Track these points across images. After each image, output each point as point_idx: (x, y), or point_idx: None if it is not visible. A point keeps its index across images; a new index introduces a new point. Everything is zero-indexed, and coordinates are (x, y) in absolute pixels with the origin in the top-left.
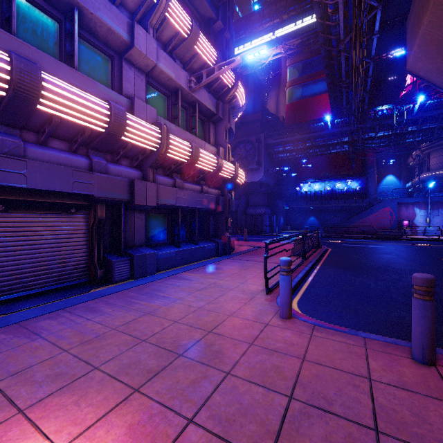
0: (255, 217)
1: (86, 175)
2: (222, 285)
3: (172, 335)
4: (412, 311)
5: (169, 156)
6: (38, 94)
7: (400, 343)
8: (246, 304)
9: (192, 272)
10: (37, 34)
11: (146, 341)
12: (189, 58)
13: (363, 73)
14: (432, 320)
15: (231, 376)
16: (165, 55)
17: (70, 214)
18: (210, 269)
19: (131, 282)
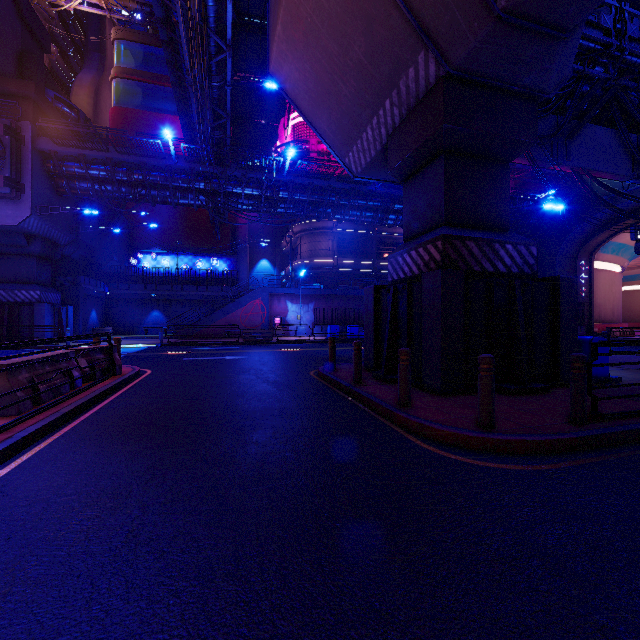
0: (13, 307)
1: None
2: None
3: None
4: None
5: None
6: None
7: None
8: None
9: None
10: None
11: None
12: None
13: (197, 13)
14: None
15: None
16: None
17: None
18: None
19: None
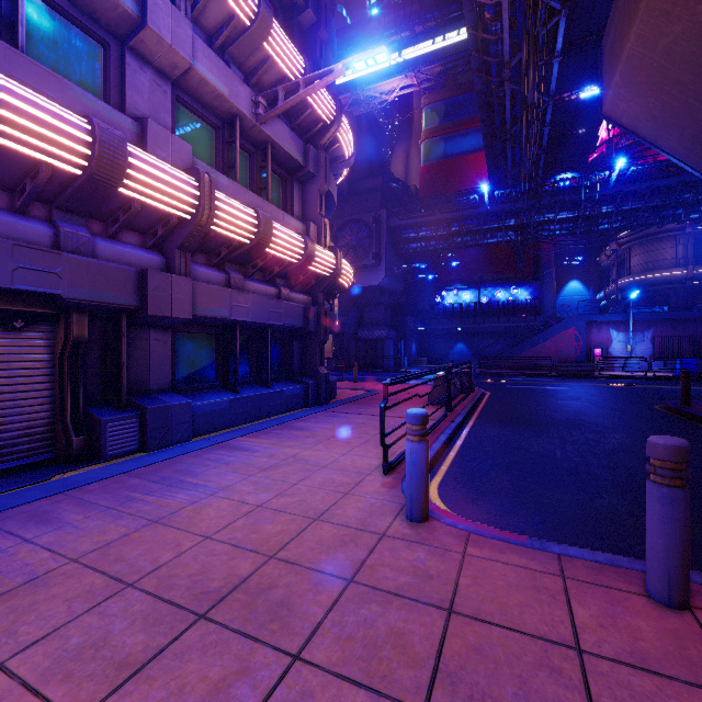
0: (372, 342)
1: (45, 256)
2: (308, 459)
3: (194, 568)
4: (647, 508)
5: (216, 232)
6: None
7: (621, 564)
8: (346, 496)
9: (257, 436)
10: None
11: (135, 586)
12: (255, 65)
13: (540, 113)
14: (685, 523)
15: (302, 664)
16: (209, 51)
17: (14, 331)
18: (291, 430)
19: (138, 458)
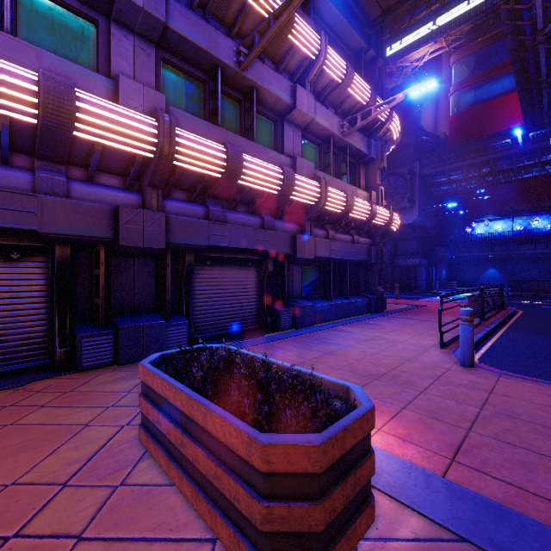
0: (406, 269)
1: (262, 233)
2: (388, 338)
3: (361, 368)
4: None
5: (325, 208)
6: (241, 172)
7: None
8: (420, 354)
9: (349, 326)
10: (225, 117)
11: (341, 369)
12: (340, 101)
13: None
14: None
15: (425, 393)
16: (320, 106)
17: (247, 267)
18: (368, 325)
19: (295, 331)
